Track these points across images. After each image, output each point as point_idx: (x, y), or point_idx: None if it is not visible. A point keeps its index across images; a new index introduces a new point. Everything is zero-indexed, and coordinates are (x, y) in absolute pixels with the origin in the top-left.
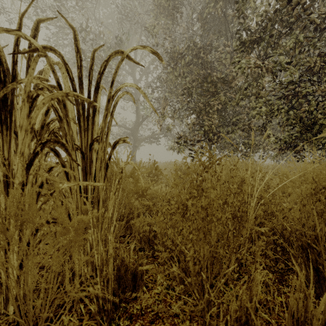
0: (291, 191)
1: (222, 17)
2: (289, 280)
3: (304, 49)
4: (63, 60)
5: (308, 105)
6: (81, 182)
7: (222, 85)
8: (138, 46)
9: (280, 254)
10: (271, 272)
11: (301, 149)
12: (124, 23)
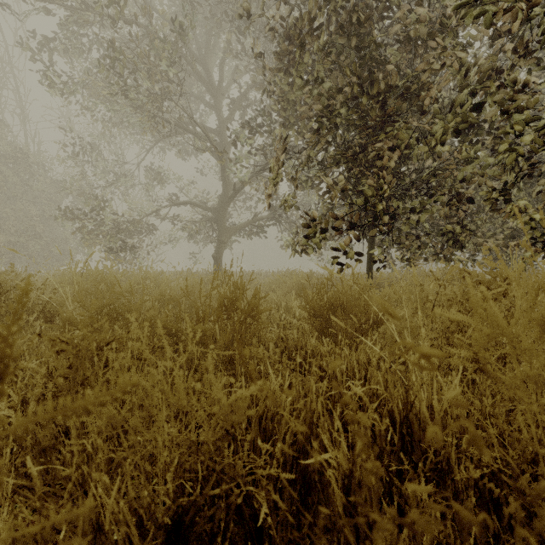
0: None
1: None
2: None
3: None
4: None
5: None
6: None
7: (404, 100)
8: None
9: None
10: None
11: None
12: (198, 4)
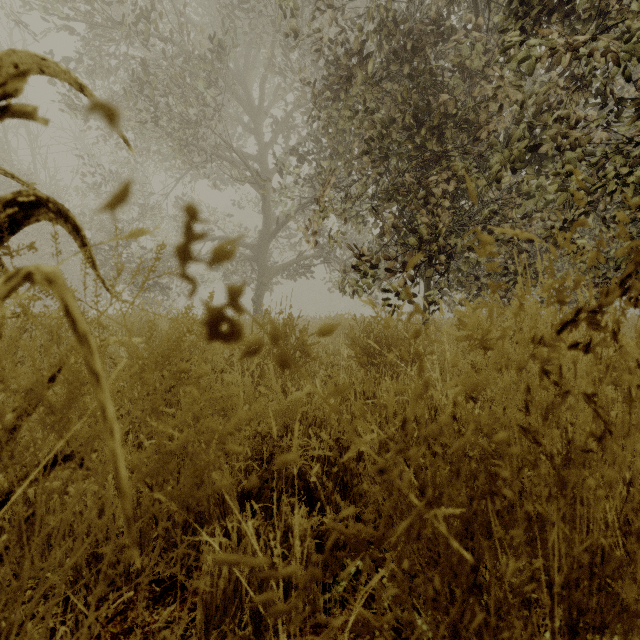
0: None
1: None
2: None
3: None
4: None
5: None
6: None
7: (460, 132)
8: None
9: None
10: None
11: None
12: (236, 16)
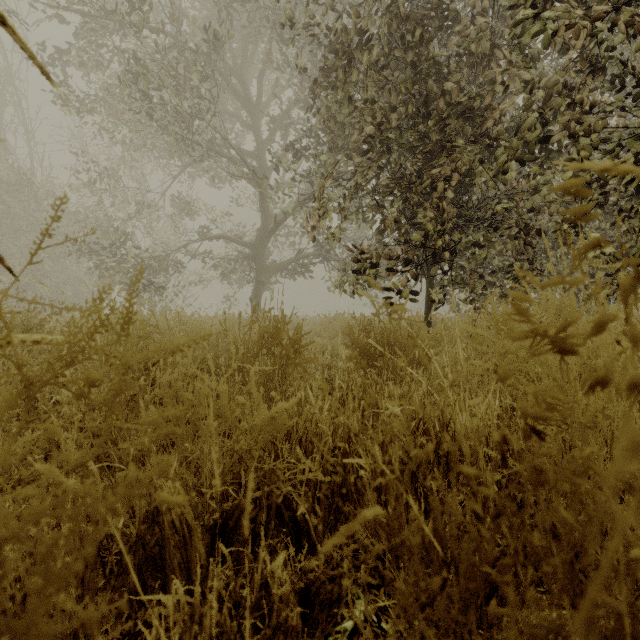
0: None
1: None
2: None
3: None
4: None
5: None
6: None
7: (465, 121)
8: None
9: None
10: None
11: None
12: (233, 9)
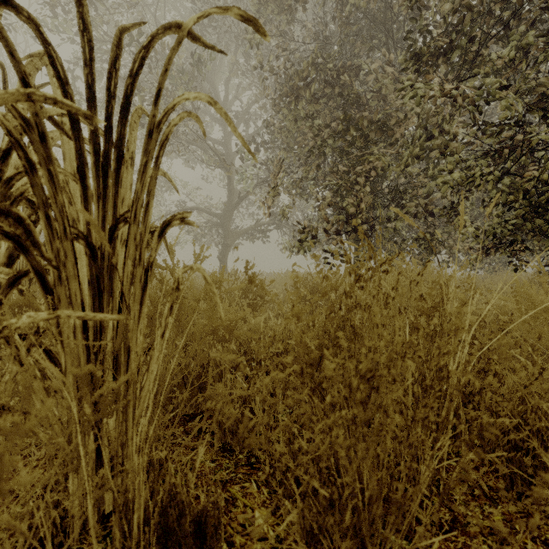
0: (544, 330)
1: (378, 14)
2: (544, 526)
3: (535, 62)
4: (40, 33)
5: (539, 166)
6: (65, 312)
7: (378, 135)
8: (213, 8)
9: (531, 473)
10: (501, 505)
11: (522, 248)
12: (207, 32)
